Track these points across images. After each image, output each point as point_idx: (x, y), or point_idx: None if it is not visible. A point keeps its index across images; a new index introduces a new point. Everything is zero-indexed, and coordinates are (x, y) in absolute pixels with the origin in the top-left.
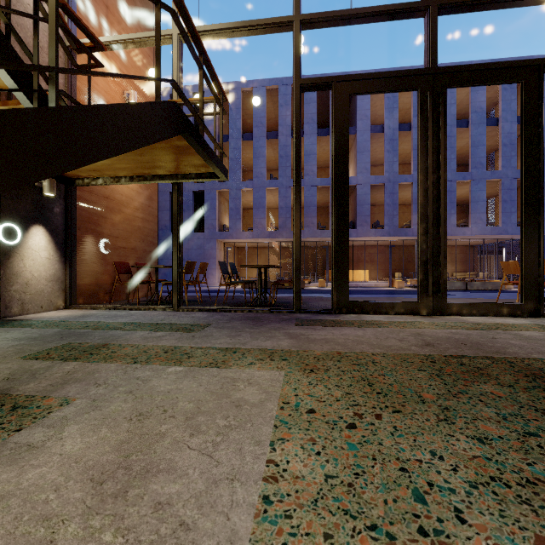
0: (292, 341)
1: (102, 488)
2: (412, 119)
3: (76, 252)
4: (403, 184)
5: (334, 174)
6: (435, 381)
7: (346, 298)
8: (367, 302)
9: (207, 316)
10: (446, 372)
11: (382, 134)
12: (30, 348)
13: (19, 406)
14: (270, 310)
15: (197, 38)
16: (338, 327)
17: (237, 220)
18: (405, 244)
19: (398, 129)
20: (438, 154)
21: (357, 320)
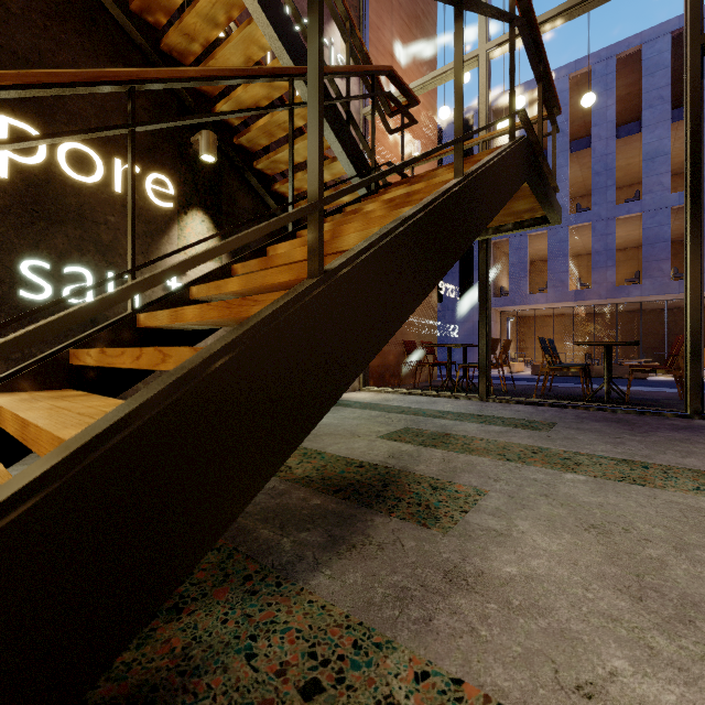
0: None
1: (647, 605)
2: None
3: None
4: None
5: None
6: None
7: None
8: None
9: (536, 411)
10: None
11: None
12: (376, 429)
13: (436, 487)
14: (638, 410)
15: (538, 44)
16: None
17: (521, 280)
18: None
19: None
20: None
21: None
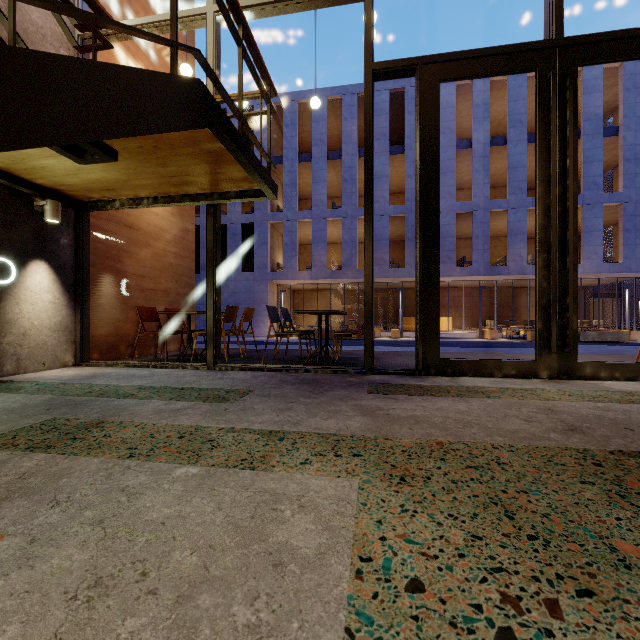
0: (366, 421)
1: None
2: (508, 131)
3: (89, 294)
4: (496, 211)
5: (419, 189)
6: (623, 510)
7: (435, 354)
8: (464, 360)
9: (250, 377)
10: (632, 488)
11: (470, 151)
12: None
13: None
14: (333, 370)
15: (233, 2)
16: (429, 396)
17: (292, 258)
18: (498, 286)
19: (489, 143)
20: (565, 157)
21: (453, 386)
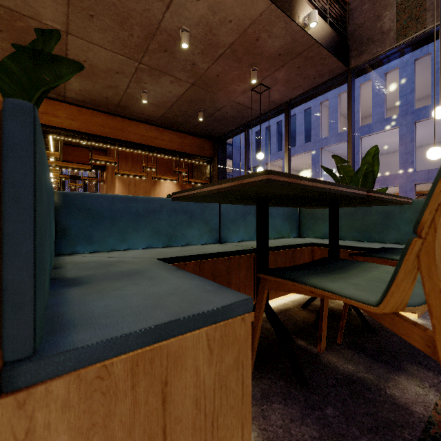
0: None
1: None
2: None
3: None
4: None
5: None
6: None
7: None
8: None
9: None
10: None
11: None
12: None
13: None
14: None
15: None
16: None
17: None
18: None
19: None
20: None
21: None
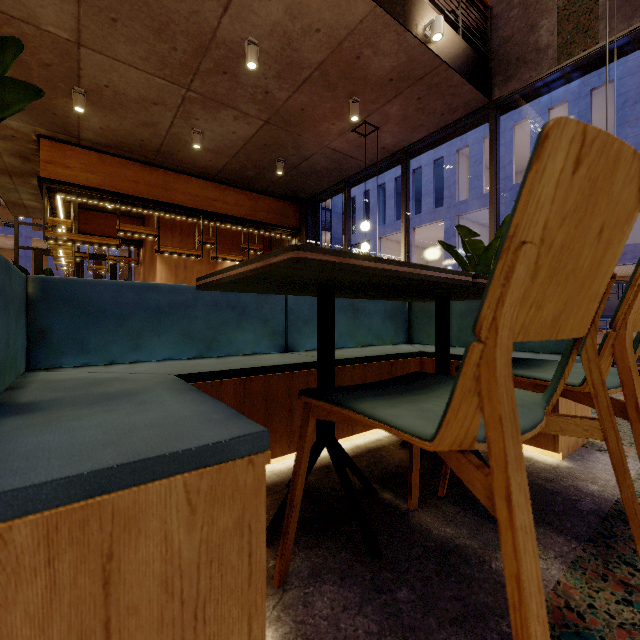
0: None
1: None
2: None
3: None
4: None
5: None
6: None
7: None
8: None
9: None
10: None
11: None
12: None
13: None
14: None
15: None
16: None
17: None
18: None
19: None
20: None
21: None
